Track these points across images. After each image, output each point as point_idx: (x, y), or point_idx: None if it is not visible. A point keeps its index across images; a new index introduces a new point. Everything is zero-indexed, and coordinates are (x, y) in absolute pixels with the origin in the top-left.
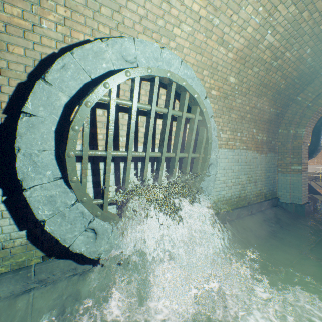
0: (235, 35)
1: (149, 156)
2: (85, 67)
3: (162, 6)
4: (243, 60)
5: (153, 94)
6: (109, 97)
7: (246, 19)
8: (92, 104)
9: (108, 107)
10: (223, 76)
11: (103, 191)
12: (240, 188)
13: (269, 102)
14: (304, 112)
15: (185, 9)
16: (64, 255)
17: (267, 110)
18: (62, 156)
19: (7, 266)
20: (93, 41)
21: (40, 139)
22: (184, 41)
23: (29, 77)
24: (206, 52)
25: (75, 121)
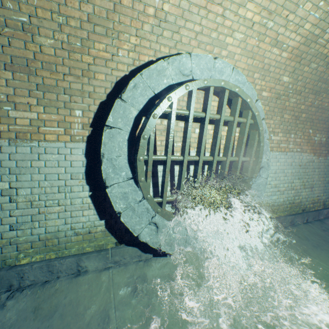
0: (290, 34)
1: (202, 159)
2: (150, 84)
3: (217, 20)
4: (298, 57)
5: (207, 102)
6: (170, 109)
7: (303, 16)
8: (158, 116)
9: (168, 117)
10: (275, 76)
11: (162, 191)
12: (294, 193)
13: None
14: None
15: (238, 19)
16: (131, 243)
17: (327, 107)
18: (132, 160)
19: (92, 247)
20: (155, 61)
21: (117, 146)
22: (236, 48)
23: (107, 96)
24: (258, 55)
25: (145, 131)
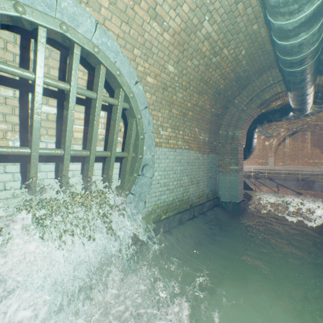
0: (170, 11)
1: (40, 153)
2: None
3: None
4: (181, 46)
5: (36, 54)
6: None
7: None
8: None
9: None
10: (160, 61)
11: None
12: (183, 190)
13: (210, 101)
14: (240, 115)
15: None
16: None
17: (209, 110)
18: None
19: None
20: None
21: None
22: None
23: None
24: (135, 22)
25: None
